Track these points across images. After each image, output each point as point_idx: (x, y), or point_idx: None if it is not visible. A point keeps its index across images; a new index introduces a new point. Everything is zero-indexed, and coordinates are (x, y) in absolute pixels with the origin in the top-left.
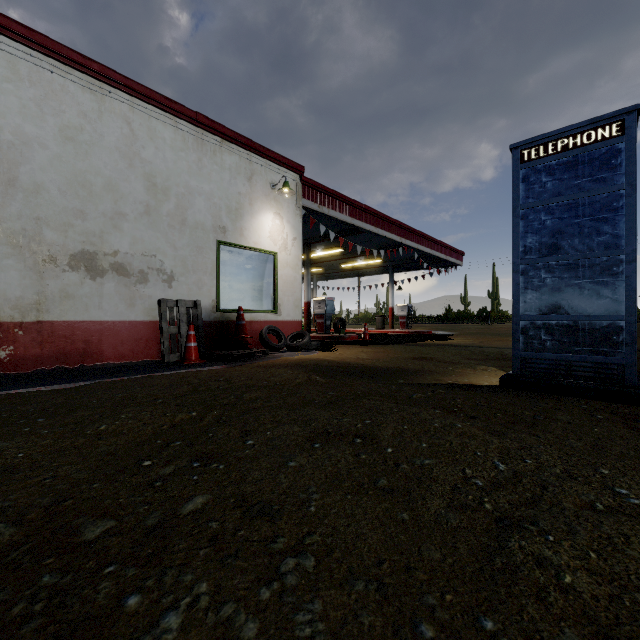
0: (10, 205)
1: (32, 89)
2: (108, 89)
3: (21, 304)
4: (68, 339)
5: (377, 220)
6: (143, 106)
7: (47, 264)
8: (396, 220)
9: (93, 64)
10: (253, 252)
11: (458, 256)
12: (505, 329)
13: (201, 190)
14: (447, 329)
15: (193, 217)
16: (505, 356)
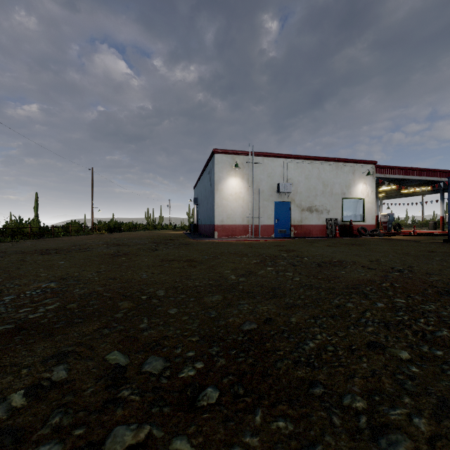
0: (296, 198)
1: (300, 169)
2: (314, 161)
3: (298, 220)
4: (306, 229)
5: (421, 172)
6: (322, 162)
7: (302, 211)
8: (436, 169)
9: (311, 157)
10: (354, 199)
11: None
12: None
13: (337, 182)
14: None
15: (335, 191)
16: None
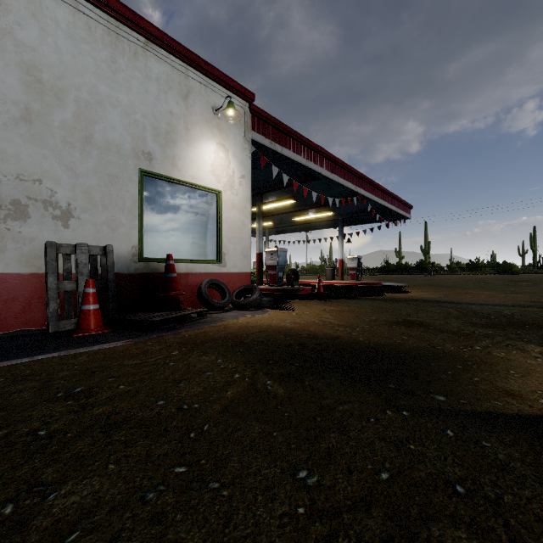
0: None
1: None
2: None
3: None
4: None
5: (333, 165)
6: None
7: None
8: (351, 167)
9: None
10: (190, 188)
11: (407, 209)
12: (452, 280)
13: (115, 100)
14: (394, 280)
15: (103, 135)
16: (514, 319)
